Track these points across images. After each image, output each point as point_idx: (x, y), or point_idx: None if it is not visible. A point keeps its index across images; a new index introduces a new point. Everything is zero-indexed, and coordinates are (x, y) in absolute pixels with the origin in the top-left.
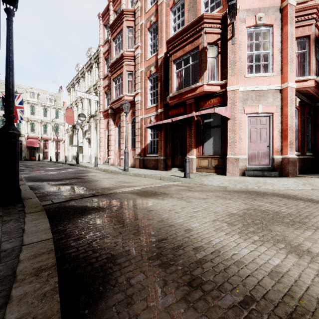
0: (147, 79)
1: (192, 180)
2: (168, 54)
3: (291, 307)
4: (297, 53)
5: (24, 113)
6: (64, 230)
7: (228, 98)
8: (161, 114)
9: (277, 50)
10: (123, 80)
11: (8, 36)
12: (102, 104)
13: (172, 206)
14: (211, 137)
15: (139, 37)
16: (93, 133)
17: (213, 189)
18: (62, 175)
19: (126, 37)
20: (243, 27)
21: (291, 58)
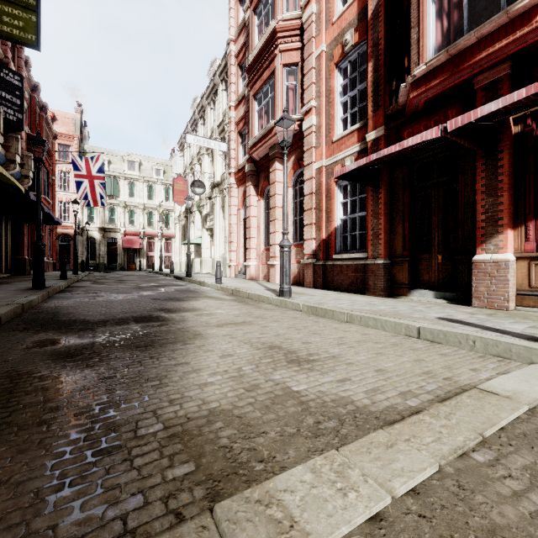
0: (334, 69)
1: None
2: None
3: None
4: None
5: (120, 195)
6: None
7: None
8: (376, 144)
9: None
10: (276, 88)
11: None
12: (234, 158)
13: None
14: None
15: None
16: (218, 217)
17: None
18: (128, 304)
19: None
20: None
21: None
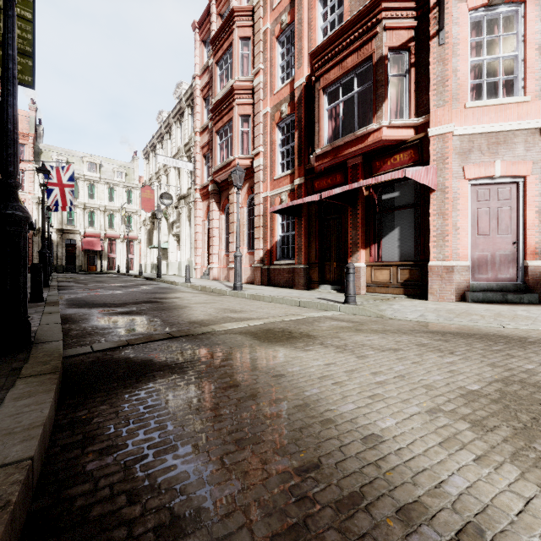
0: (276, 127)
1: (360, 308)
2: (313, 77)
3: None
4: None
5: (79, 196)
6: (88, 419)
7: (430, 150)
8: (300, 188)
9: (535, 50)
10: (234, 131)
11: (6, 28)
12: (199, 177)
13: (326, 366)
14: (395, 228)
15: (261, 53)
16: (184, 225)
17: (407, 327)
18: (129, 296)
19: (239, 56)
20: (463, 10)
21: None
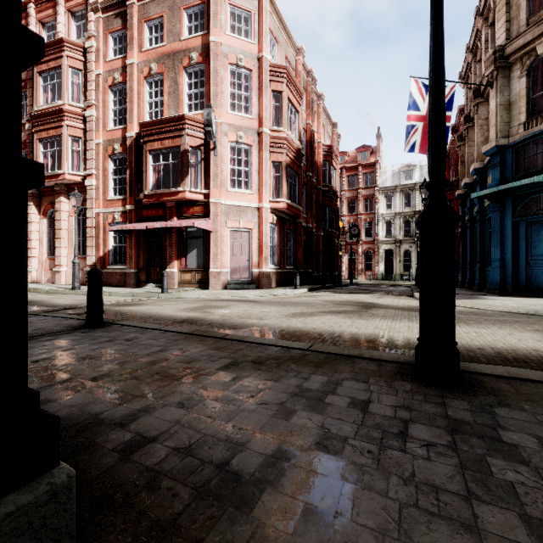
0: (108, 158)
1: (169, 294)
2: (142, 140)
3: (187, 318)
4: (273, 175)
5: None
6: None
7: (210, 210)
8: (131, 212)
9: (256, 171)
10: (63, 148)
11: None
12: None
13: (148, 308)
14: (194, 249)
15: (94, 91)
16: None
17: (188, 300)
18: None
19: (69, 83)
20: (226, 141)
21: (266, 181)
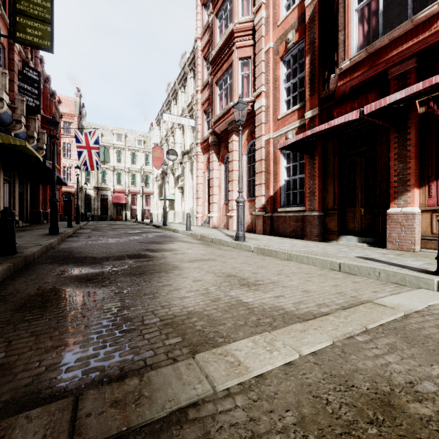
0: (279, 61)
1: None
2: None
3: None
4: None
5: (110, 161)
6: None
7: None
8: (312, 121)
9: None
10: (234, 76)
11: None
12: (200, 132)
13: None
14: None
15: None
16: (187, 178)
17: None
18: (121, 246)
19: None
20: None
21: None
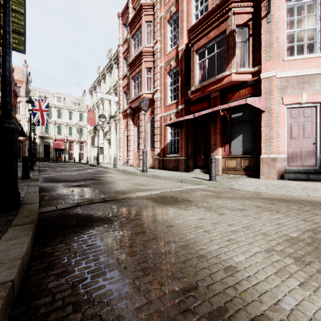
0: (167, 74)
1: (219, 183)
2: (190, 44)
3: None
4: None
5: (52, 117)
6: (51, 253)
7: (261, 87)
8: (181, 111)
9: None
10: (142, 77)
11: (5, 14)
12: (121, 105)
13: (199, 219)
14: (239, 134)
15: (159, 30)
16: (113, 134)
17: (248, 195)
18: (80, 175)
19: (145, 33)
20: (282, 1)
21: None
